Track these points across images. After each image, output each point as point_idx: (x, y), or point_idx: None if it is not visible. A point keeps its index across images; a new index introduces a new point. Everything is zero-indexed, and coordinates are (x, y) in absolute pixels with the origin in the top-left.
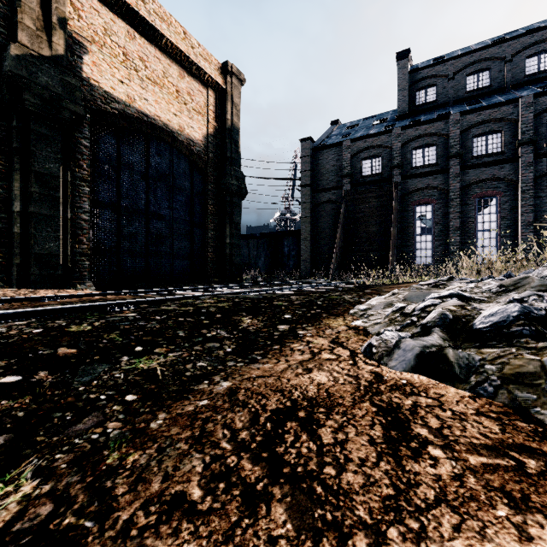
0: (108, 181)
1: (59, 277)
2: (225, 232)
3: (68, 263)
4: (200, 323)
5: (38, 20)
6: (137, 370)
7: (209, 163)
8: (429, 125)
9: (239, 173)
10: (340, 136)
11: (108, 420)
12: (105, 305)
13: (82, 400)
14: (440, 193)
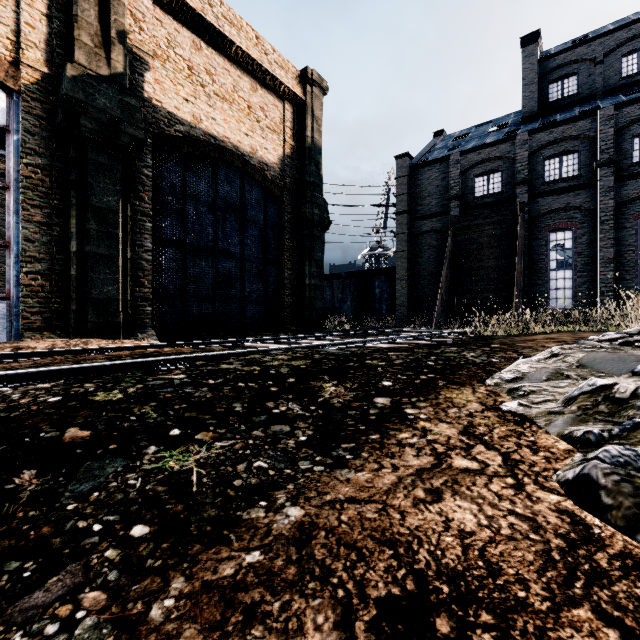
0: (171, 215)
1: (118, 325)
2: (304, 272)
3: (128, 309)
4: (266, 391)
5: (96, 35)
6: (162, 472)
7: (286, 190)
8: (568, 125)
9: (321, 200)
10: (446, 149)
11: (89, 585)
12: (153, 362)
13: (63, 533)
14: (584, 214)
